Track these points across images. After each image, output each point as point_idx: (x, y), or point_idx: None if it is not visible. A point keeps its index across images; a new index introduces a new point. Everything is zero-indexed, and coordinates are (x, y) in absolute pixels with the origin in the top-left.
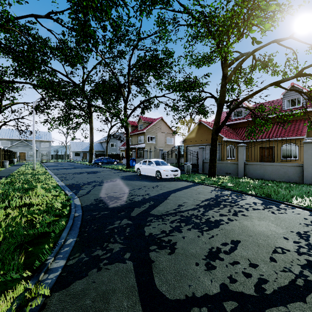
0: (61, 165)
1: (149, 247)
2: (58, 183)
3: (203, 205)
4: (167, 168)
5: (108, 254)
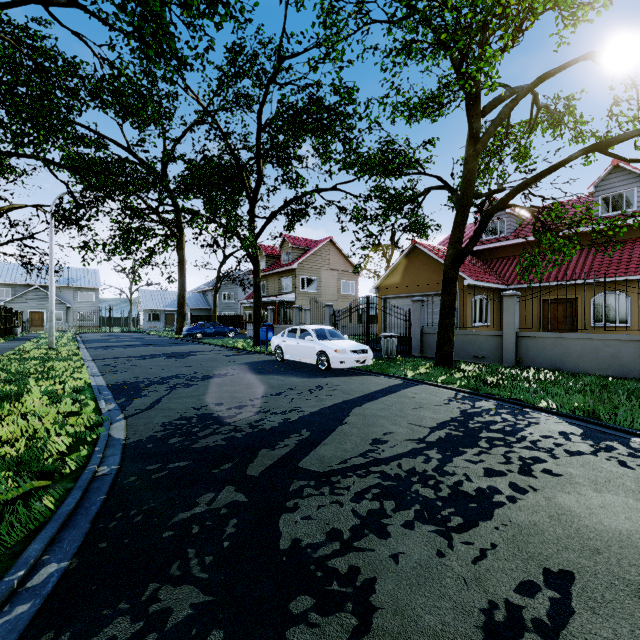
0: (116, 339)
1: (289, 602)
2: (92, 379)
3: (436, 441)
4: (344, 346)
5: (148, 637)
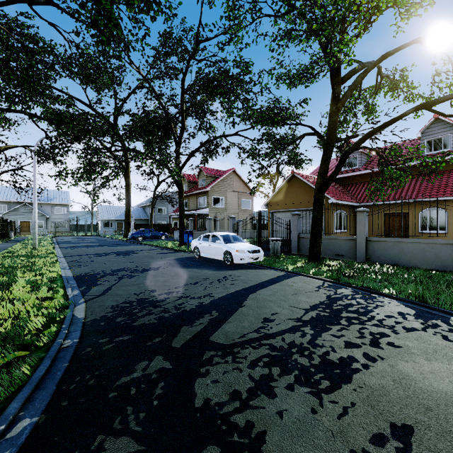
0: (81, 241)
1: (201, 451)
2: (62, 272)
3: (309, 320)
4: (243, 247)
5: None
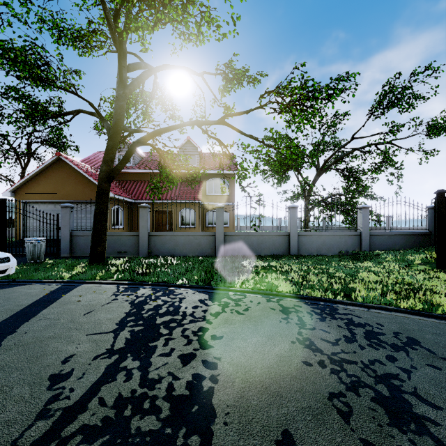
0: None
1: None
2: None
3: (126, 345)
4: None
5: None
